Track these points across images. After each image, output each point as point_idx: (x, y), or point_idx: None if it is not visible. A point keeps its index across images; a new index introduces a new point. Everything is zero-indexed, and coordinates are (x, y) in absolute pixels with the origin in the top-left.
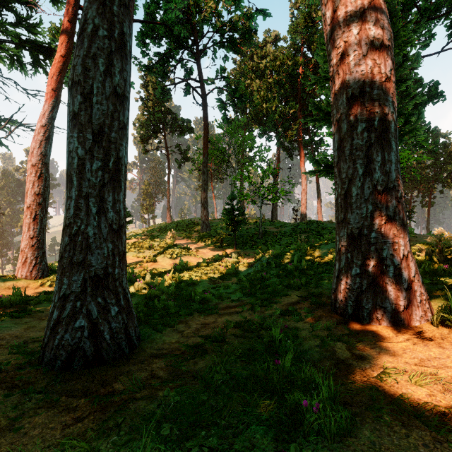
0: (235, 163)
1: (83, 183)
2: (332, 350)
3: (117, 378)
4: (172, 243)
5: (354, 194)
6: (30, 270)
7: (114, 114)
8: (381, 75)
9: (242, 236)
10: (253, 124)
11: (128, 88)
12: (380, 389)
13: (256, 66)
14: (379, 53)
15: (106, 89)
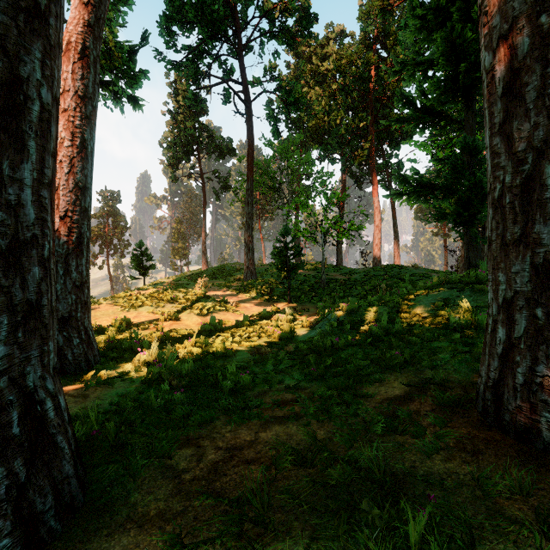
0: (289, 192)
1: None
2: None
3: None
4: (203, 294)
5: None
6: None
7: None
8: None
9: (298, 286)
10: (312, 143)
11: None
12: None
13: (316, 69)
14: None
15: None
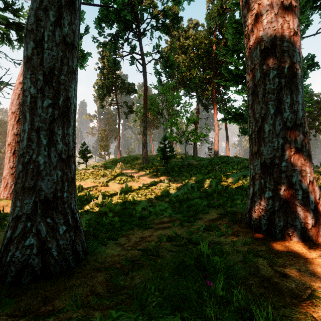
0: (167, 114)
1: (35, 118)
2: (255, 266)
3: (59, 295)
4: (120, 172)
5: (267, 130)
6: (10, 192)
7: (64, 60)
8: (290, 30)
9: (172, 167)
10: (180, 87)
11: (77, 39)
12: (315, 316)
13: (182, 44)
14: (288, 11)
15: (56, 37)
